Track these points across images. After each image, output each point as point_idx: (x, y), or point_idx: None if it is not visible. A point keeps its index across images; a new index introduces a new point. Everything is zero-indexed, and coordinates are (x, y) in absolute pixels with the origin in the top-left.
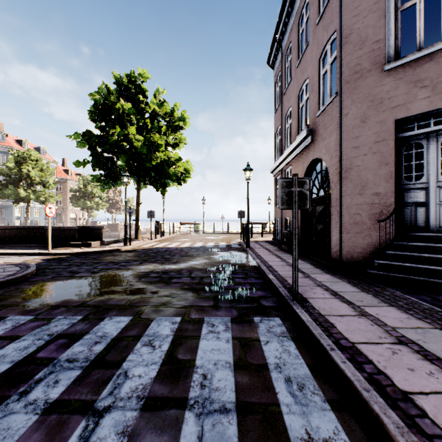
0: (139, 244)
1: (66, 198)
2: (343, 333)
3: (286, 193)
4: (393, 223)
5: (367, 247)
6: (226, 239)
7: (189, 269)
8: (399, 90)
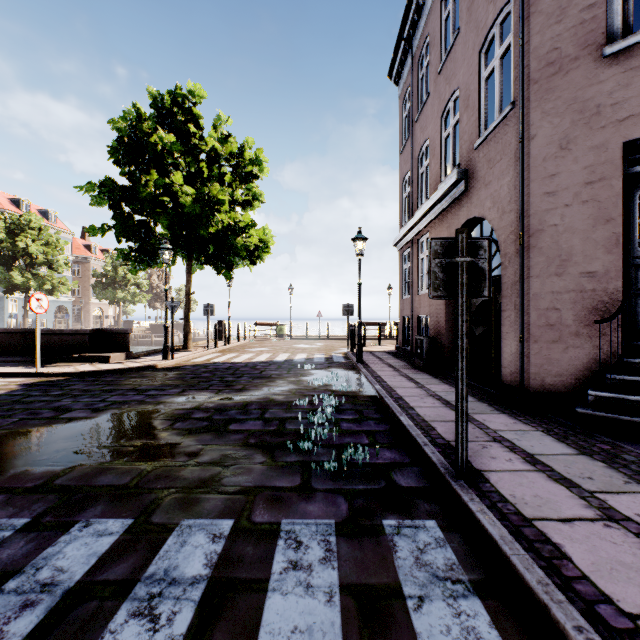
0: (187, 357)
1: (87, 286)
2: (593, 578)
3: (443, 268)
4: (620, 325)
5: (570, 367)
6: (325, 349)
7: (262, 403)
8: (632, 88)
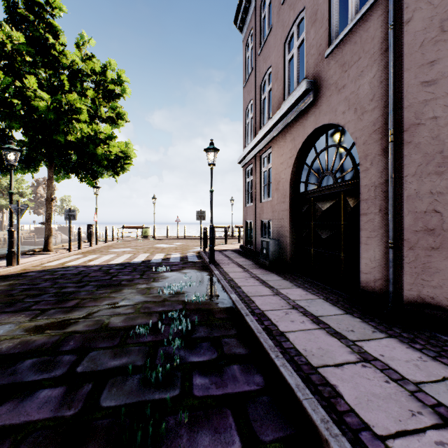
0: (40, 261)
1: None
2: None
3: None
4: None
5: None
6: (182, 248)
7: (87, 336)
8: None
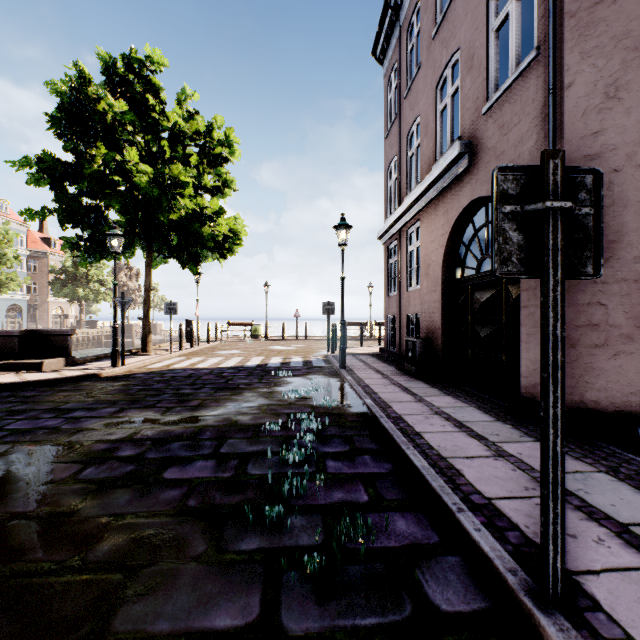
0: (143, 363)
1: (45, 283)
2: None
3: (517, 222)
4: None
5: (621, 379)
6: (304, 351)
7: (221, 429)
8: None
